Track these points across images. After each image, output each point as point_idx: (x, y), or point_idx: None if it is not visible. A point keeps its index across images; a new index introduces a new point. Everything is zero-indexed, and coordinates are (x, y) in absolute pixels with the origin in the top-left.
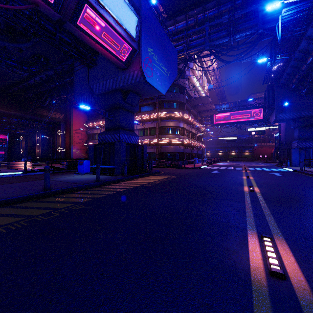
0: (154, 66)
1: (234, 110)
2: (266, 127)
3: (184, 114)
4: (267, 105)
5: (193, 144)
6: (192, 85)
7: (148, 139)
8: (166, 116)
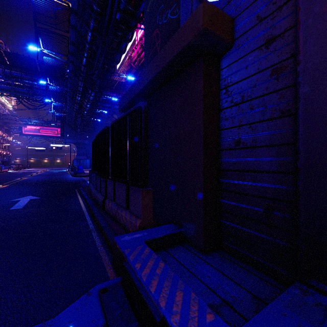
0: None
1: (44, 126)
2: (63, 145)
3: None
4: (60, 133)
5: None
6: None
7: None
8: None
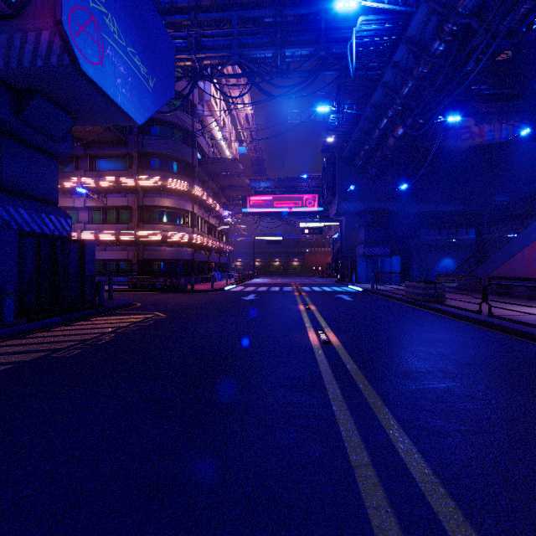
0: (110, 44)
1: (279, 192)
2: (325, 223)
3: (193, 185)
4: (326, 188)
5: (212, 245)
6: (210, 136)
7: (114, 230)
8: (156, 186)
